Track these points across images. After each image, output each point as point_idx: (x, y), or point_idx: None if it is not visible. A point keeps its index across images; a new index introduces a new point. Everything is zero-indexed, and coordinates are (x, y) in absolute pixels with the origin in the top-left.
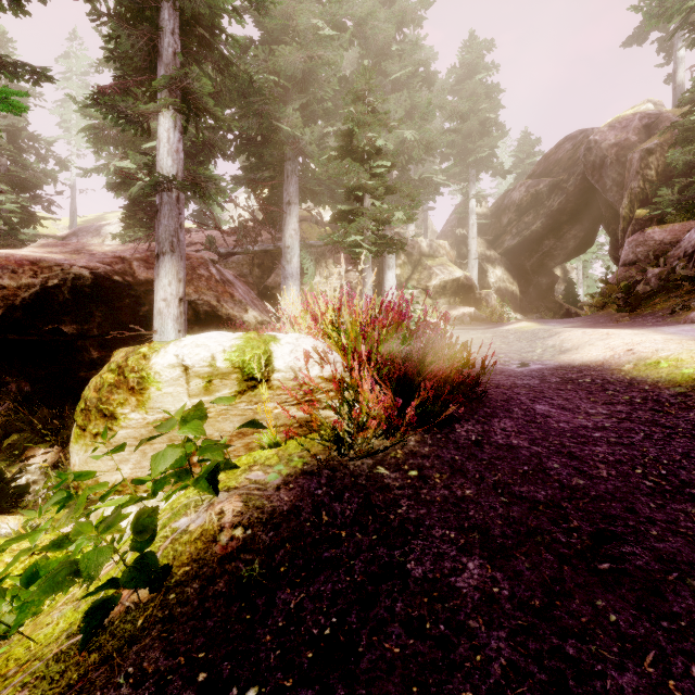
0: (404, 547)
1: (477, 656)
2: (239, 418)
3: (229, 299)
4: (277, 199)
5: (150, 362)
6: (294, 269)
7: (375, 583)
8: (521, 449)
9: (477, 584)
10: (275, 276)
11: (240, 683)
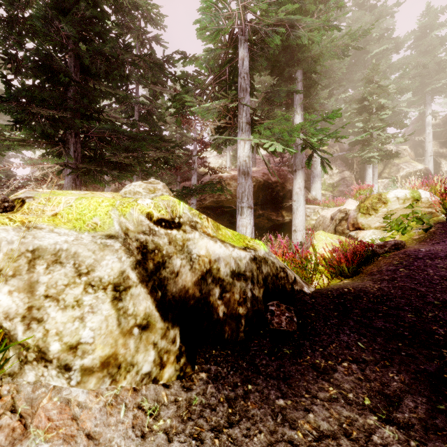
0: None
1: None
2: (410, 211)
3: None
4: None
5: (387, 196)
6: (318, 172)
7: None
8: None
9: None
10: None
11: None
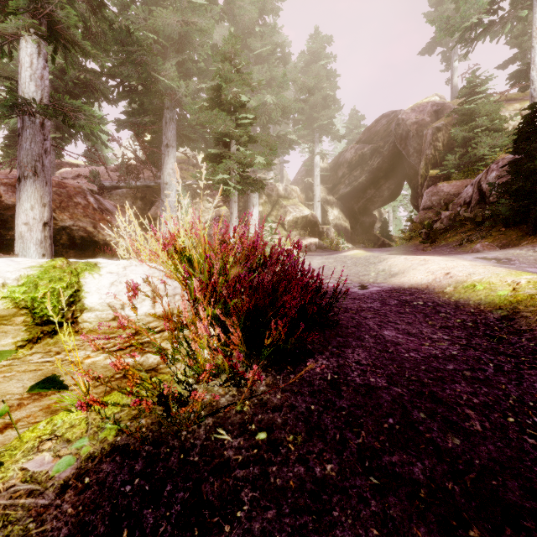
0: None
1: None
2: (31, 375)
3: (107, 226)
4: (158, 143)
5: None
6: (172, 203)
7: None
8: (381, 390)
9: None
10: (156, 208)
11: None
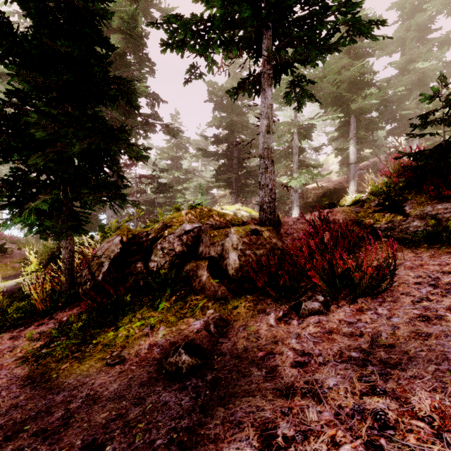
0: None
1: None
2: None
3: None
4: None
5: (347, 198)
6: None
7: None
8: None
9: None
10: None
11: None
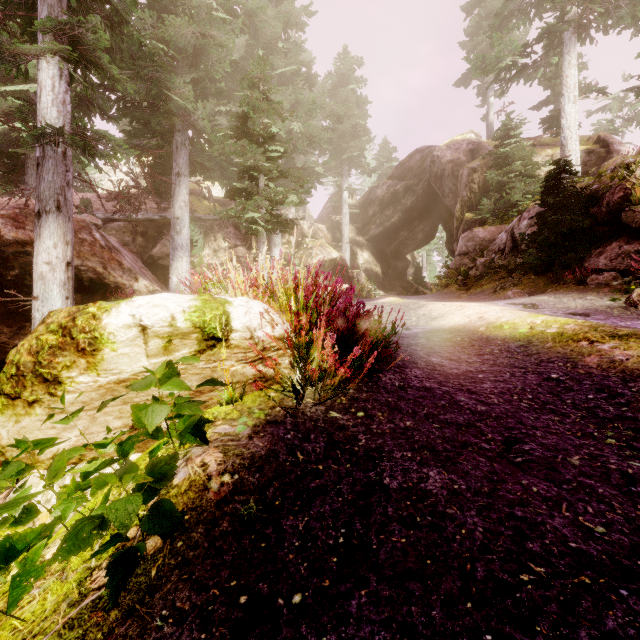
0: (376, 469)
1: (462, 530)
2: (197, 377)
3: (117, 266)
4: (162, 168)
5: (101, 322)
6: (184, 241)
7: (364, 499)
8: (435, 389)
9: (441, 485)
10: (161, 246)
11: (283, 595)
